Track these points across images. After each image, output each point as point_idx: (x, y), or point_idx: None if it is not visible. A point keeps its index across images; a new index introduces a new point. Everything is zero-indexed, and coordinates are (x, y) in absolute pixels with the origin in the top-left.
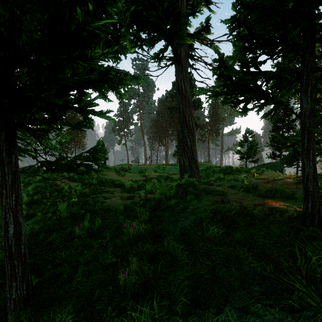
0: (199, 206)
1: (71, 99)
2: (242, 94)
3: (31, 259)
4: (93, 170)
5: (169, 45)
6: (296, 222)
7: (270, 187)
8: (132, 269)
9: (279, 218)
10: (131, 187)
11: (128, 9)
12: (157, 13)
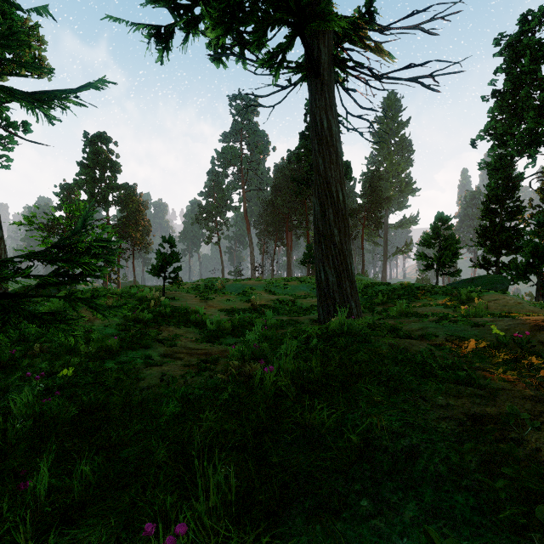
0: (418, 442)
1: None
2: None
3: None
4: (30, 317)
5: (296, 34)
6: None
7: None
8: None
9: None
10: (219, 327)
11: None
12: None
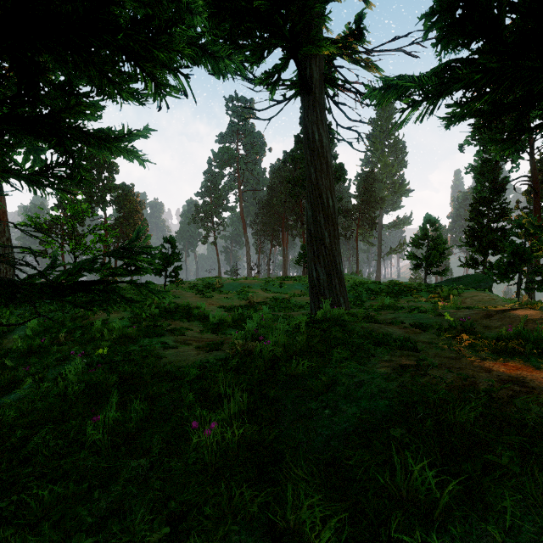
0: (364, 379)
1: None
2: (520, 81)
3: None
4: (119, 297)
5: (290, 57)
6: None
7: (505, 330)
8: None
9: None
10: (221, 321)
11: None
12: None
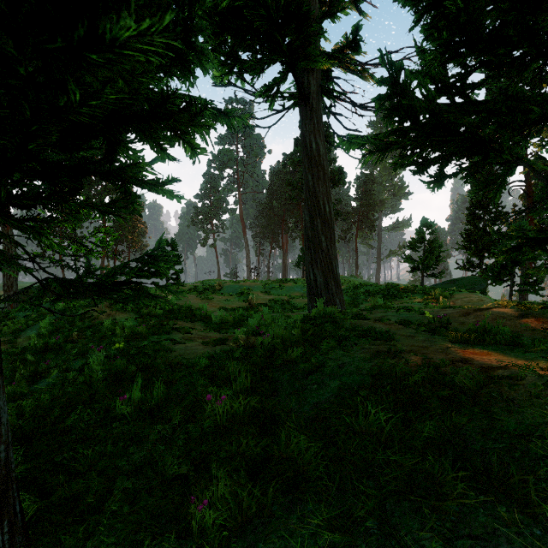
0: (346, 362)
1: (93, 156)
2: (437, 146)
3: (32, 461)
4: (147, 294)
5: (289, 71)
6: (546, 403)
7: (474, 325)
8: (217, 496)
9: (508, 392)
10: (223, 321)
11: (216, 6)
12: (268, 14)
